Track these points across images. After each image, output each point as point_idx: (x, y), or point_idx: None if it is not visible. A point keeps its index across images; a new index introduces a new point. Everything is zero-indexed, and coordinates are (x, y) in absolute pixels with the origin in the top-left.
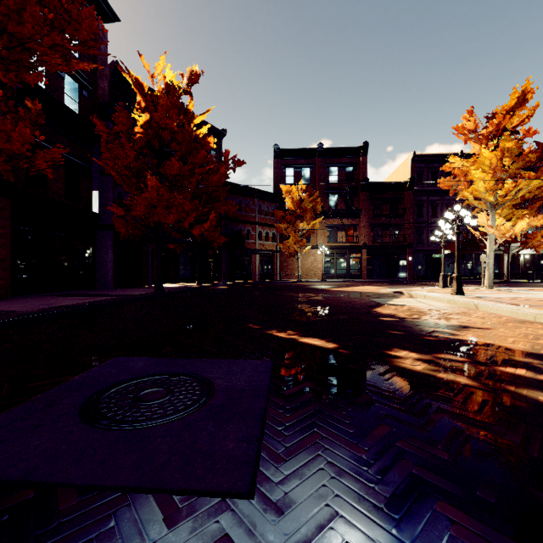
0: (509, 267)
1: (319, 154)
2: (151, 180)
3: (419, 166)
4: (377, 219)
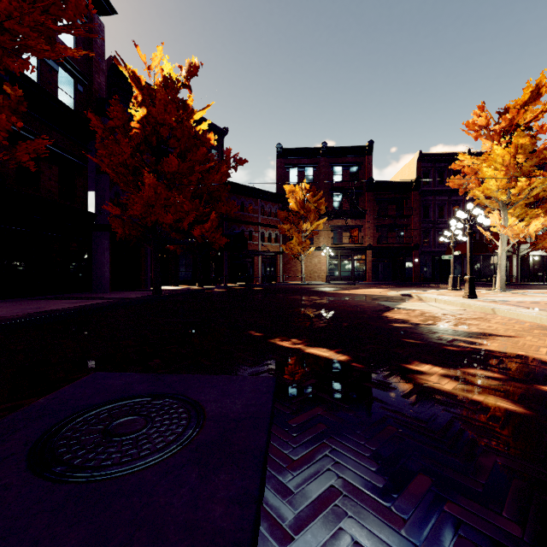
0: (518, 269)
1: (323, 154)
2: (148, 178)
3: (425, 166)
4: (382, 220)
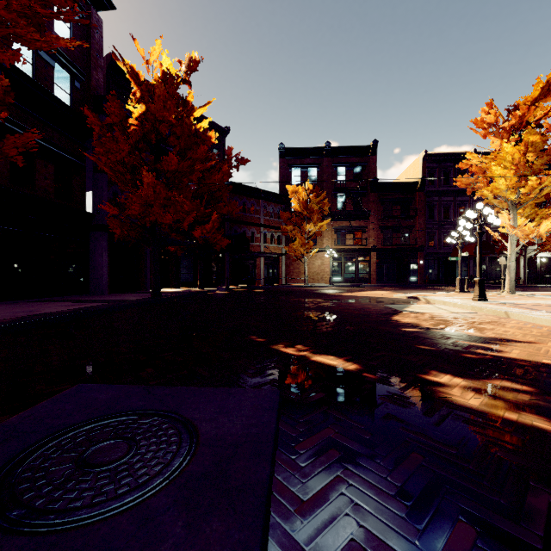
0: (526, 271)
1: (326, 154)
2: (147, 176)
3: (431, 166)
4: (386, 221)
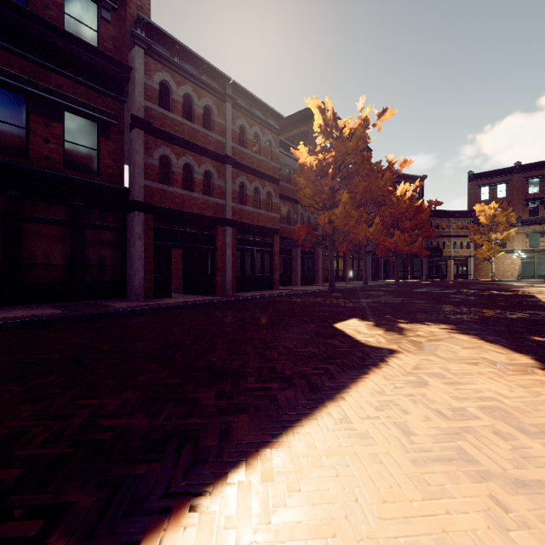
0: None
1: (516, 171)
2: (396, 232)
3: None
4: None
